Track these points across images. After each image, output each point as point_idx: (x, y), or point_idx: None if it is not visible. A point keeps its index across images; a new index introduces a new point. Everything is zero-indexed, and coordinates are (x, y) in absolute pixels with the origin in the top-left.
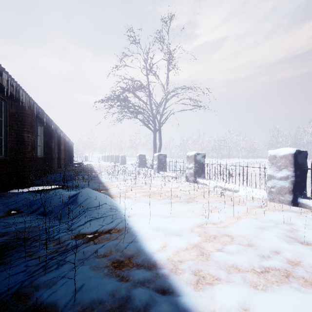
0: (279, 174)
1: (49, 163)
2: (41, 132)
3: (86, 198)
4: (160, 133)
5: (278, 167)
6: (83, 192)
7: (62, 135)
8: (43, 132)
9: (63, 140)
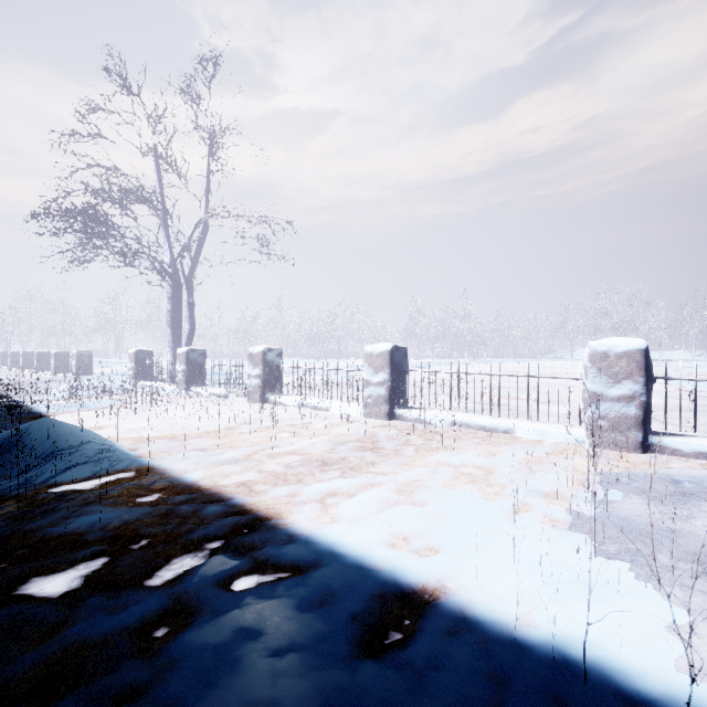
0: (376, 379)
1: None
2: None
3: (48, 433)
4: (191, 304)
5: (375, 369)
6: (37, 424)
7: None
8: None
9: None
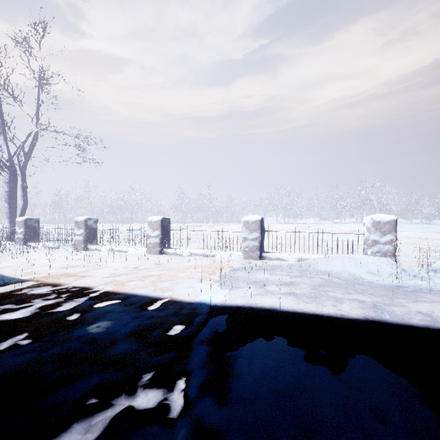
0: (154, 234)
1: None
2: None
3: None
4: (24, 187)
5: (153, 229)
6: None
7: None
8: None
9: None
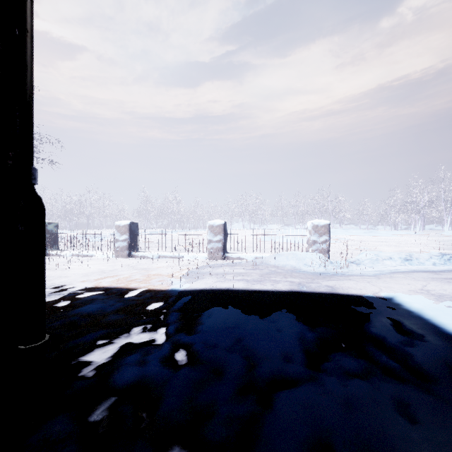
0: (122, 238)
1: None
2: None
3: None
4: None
5: (121, 233)
6: None
7: None
8: None
9: None
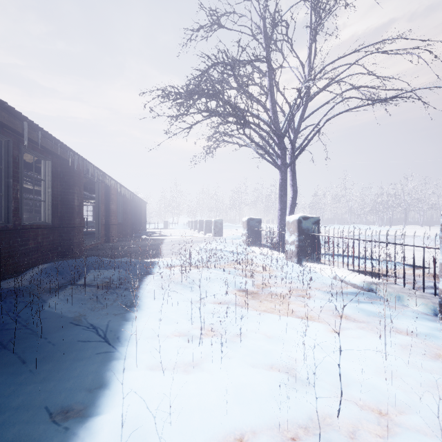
0: None
1: (67, 235)
2: (47, 173)
3: None
4: (294, 172)
5: None
6: None
7: (109, 184)
8: (55, 174)
9: (114, 193)
